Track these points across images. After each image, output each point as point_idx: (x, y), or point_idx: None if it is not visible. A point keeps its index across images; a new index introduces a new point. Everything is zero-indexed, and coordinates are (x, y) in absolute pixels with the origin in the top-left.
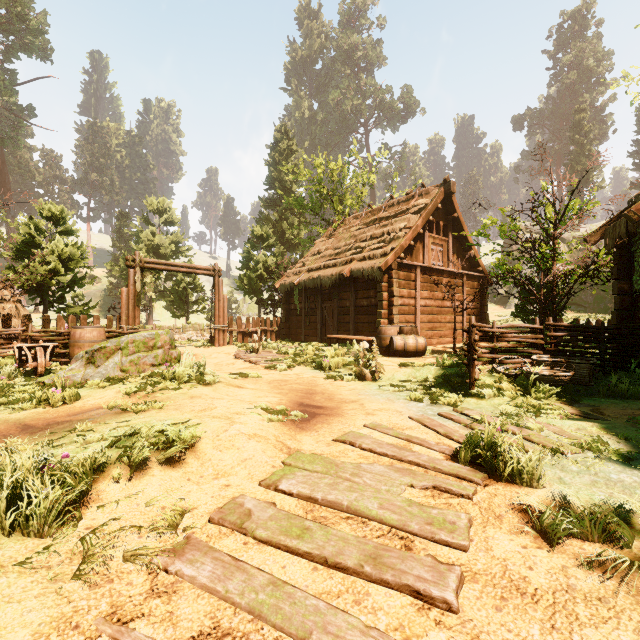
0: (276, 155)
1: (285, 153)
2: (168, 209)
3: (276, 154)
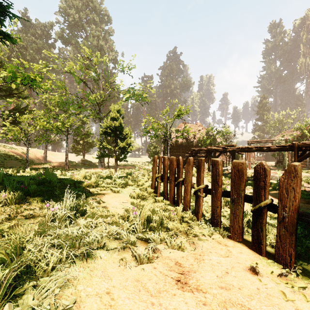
0: (260, 105)
1: (264, 104)
2: (228, 128)
3: (261, 105)
